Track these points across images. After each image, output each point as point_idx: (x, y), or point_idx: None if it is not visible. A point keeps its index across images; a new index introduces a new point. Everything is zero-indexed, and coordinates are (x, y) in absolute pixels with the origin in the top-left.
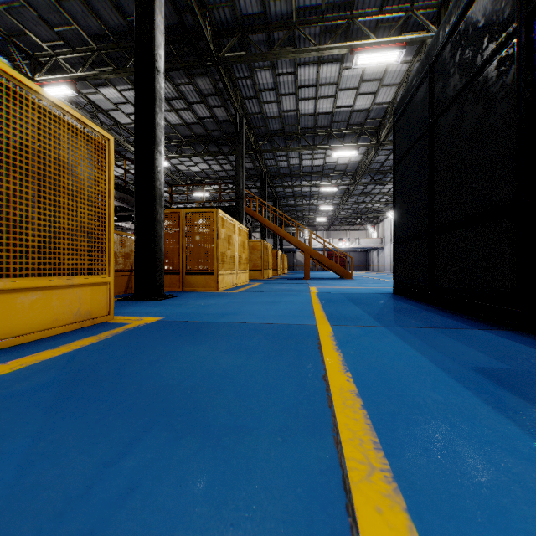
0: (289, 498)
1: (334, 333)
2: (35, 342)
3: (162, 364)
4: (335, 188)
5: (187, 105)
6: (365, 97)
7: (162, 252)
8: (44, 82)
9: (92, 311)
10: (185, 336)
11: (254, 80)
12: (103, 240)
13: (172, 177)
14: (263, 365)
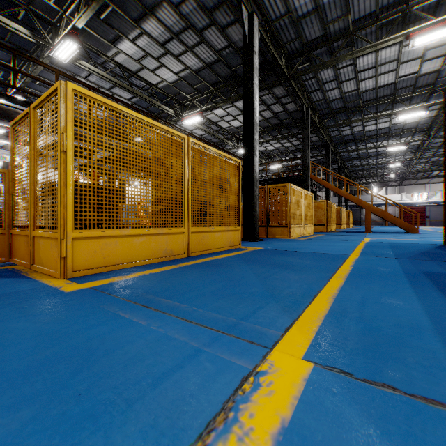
0: (314, 277)
1: (358, 258)
2: (220, 251)
3: (272, 259)
4: (404, 146)
5: (266, 107)
6: (432, 61)
7: (257, 214)
8: (187, 116)
9: (234, 242)
10: (278, 254)
11: (317, 78)
12: (237, 210)
13: None
14: (313, 262)
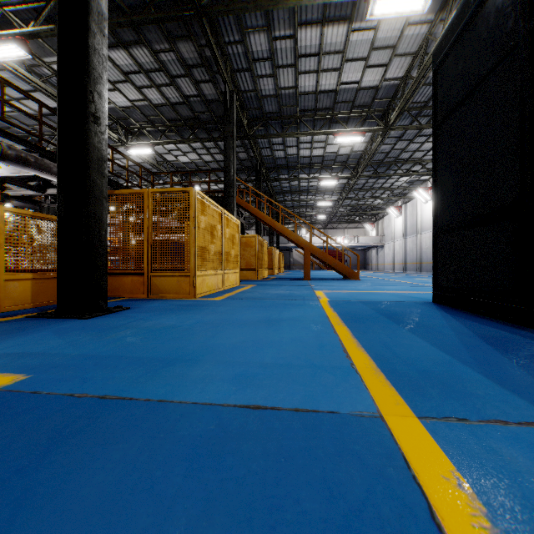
0: None
1: (479, 494)
2: None
3: None
4: (335, 180)
5: (169, 80)
6: (374, 71)
7: (102, 243)
8: None
9: None
10: None
11: (246, 46)
12: None
13: (159, 167)
14: None
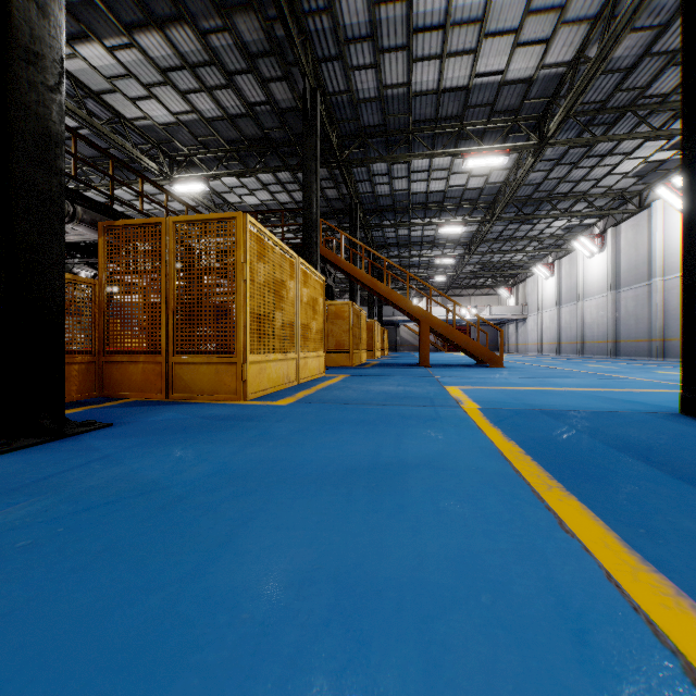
0: None
1: None
2: None
3: None
4: (462, 226)
5: (225, 79)
6: (528, 52)
7: (51, 302)
8: None
9: None
10: None
11: (335, 18)
12: None
13: (217, 211)
14: None
